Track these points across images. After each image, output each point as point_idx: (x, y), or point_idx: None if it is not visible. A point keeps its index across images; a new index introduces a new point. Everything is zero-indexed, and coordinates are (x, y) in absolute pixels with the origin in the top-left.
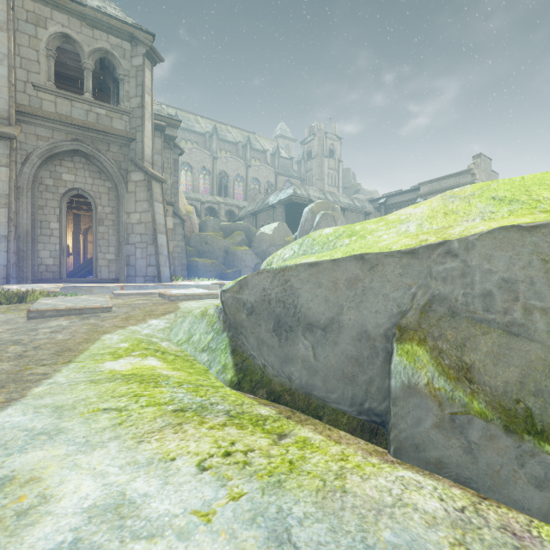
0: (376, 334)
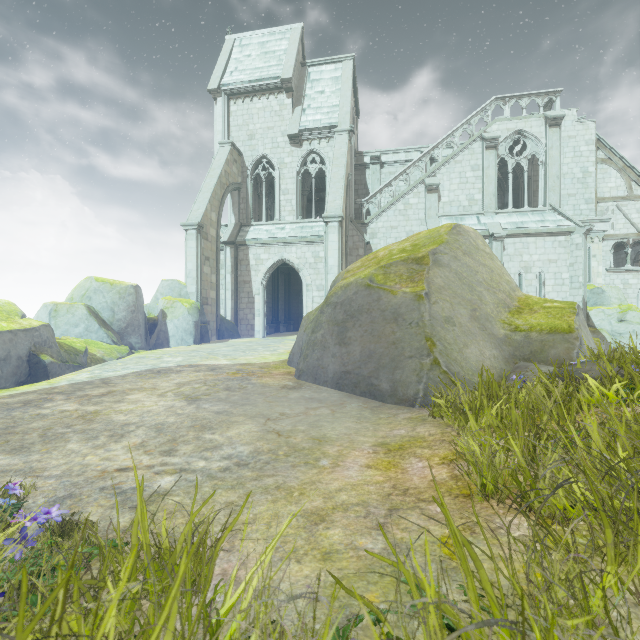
0: (23, 356)
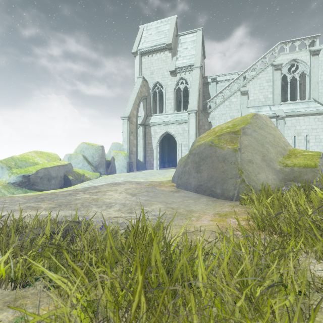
0: (62, 176)
